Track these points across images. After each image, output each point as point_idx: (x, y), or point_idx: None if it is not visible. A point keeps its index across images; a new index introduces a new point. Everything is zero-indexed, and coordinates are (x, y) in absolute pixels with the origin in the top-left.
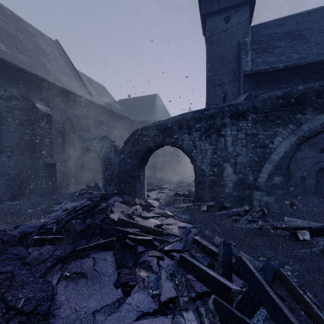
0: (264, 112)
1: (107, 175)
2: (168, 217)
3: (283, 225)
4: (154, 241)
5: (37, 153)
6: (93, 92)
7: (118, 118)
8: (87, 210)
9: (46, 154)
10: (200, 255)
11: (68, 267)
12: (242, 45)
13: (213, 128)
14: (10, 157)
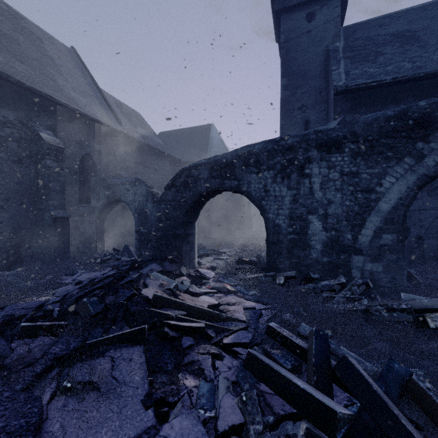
0: (367, 140)
1: (142, 235)
2: (229, 293)
3: (403, 305)
4: (208, 330)
5: (42, 202)
6: (124, 120)
7: (158, 156)
8: (109, 283)
9: (55, 204)
10: (278, 353)
11: (70, 373)
12: (332, 52)
13: (293, 165)
14: (3, 208)
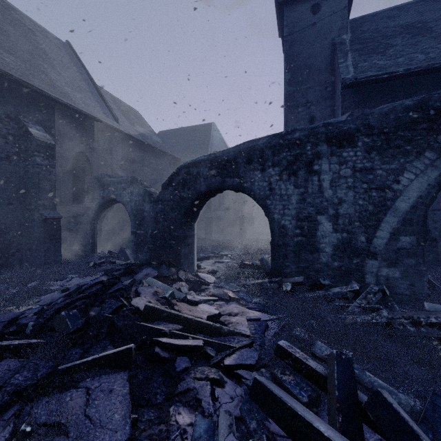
0: (383, 133)
1: (138, 237)
2: (230, 301)
3: (432, 318)
4: (207, 348)
5: (32, 202)
6: (121, 118)
7: (157, 155)
8: (97, 291)
9: (45, 204)
10: (291, 380)
11: (32, 411)
12: (338, 44)
13: (300, 160)
14: None
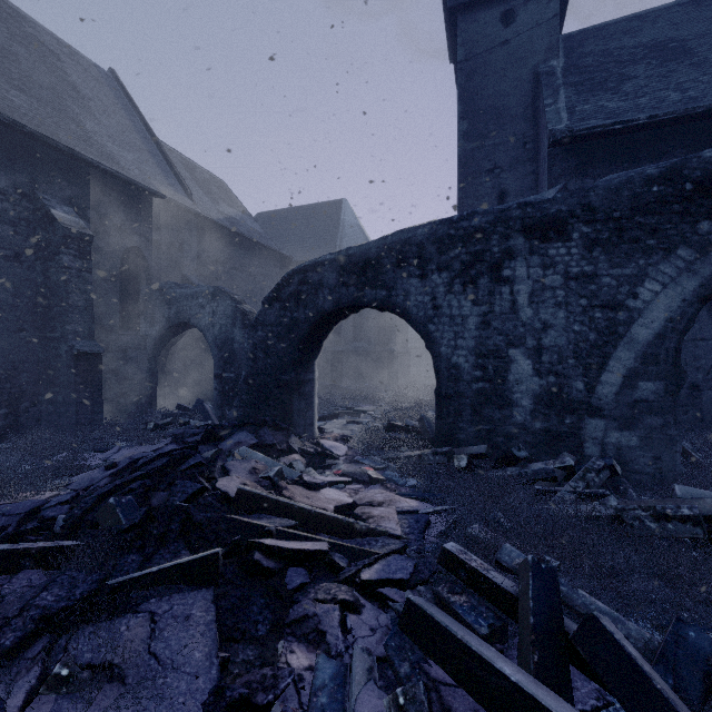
0: (612, 219)
1: (225, 382)
2: (371, 483)
3: (684, 508)
4: (334, 554)
5: (56, 327)
6: (197, 192)
7: (255, 251)
8: (162, 467)
9: (78, 330)
10: (464, 602)
11: (70, 647)
12: (544, 75)
13: (482, 262)
14: None
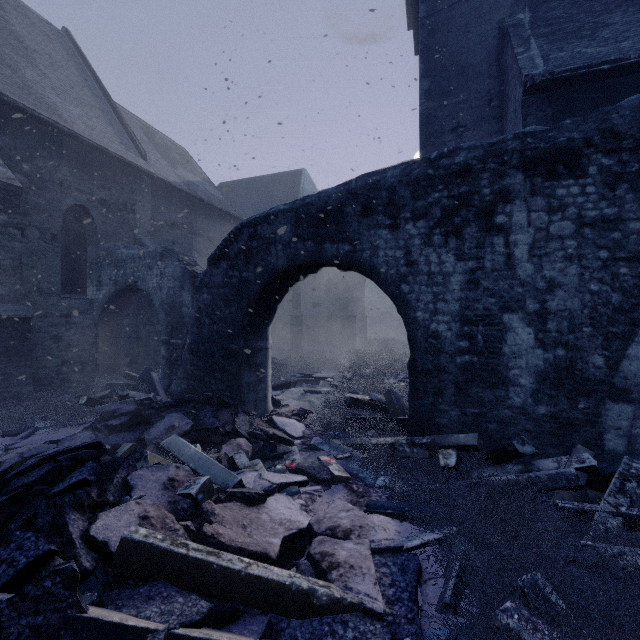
0: None
1: (173, 350)
2: (333, 483)
3: None
4: None
5: None
6: (154, 155)
7: (214, 217)
8: (35, 483)
9: (2, 292)
10: None
11: None
12: (512, 28)
13: (468, 207)
14: None
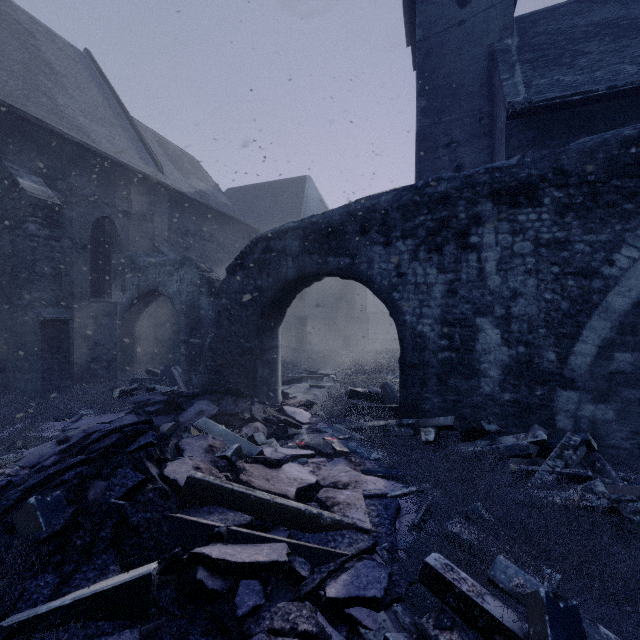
0: (586, 183)
1: (192, 348)
2: (335, 456)
3: None
4: (294, 559)
5: (23, 295)
6: (169, 167)
7: (224, 223)
8: (111, 446)
9: (45, 297)
10: None
11: None
12: (500, 53)
13: (448, 228)
14: None
